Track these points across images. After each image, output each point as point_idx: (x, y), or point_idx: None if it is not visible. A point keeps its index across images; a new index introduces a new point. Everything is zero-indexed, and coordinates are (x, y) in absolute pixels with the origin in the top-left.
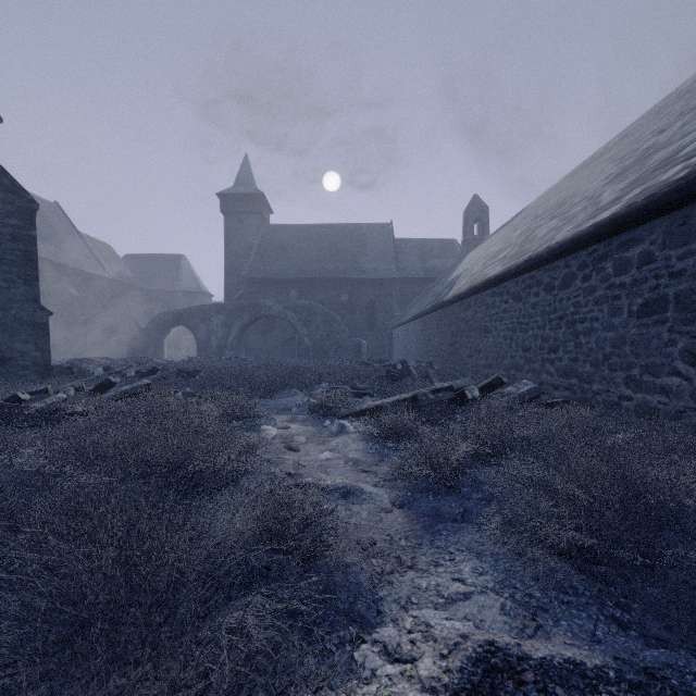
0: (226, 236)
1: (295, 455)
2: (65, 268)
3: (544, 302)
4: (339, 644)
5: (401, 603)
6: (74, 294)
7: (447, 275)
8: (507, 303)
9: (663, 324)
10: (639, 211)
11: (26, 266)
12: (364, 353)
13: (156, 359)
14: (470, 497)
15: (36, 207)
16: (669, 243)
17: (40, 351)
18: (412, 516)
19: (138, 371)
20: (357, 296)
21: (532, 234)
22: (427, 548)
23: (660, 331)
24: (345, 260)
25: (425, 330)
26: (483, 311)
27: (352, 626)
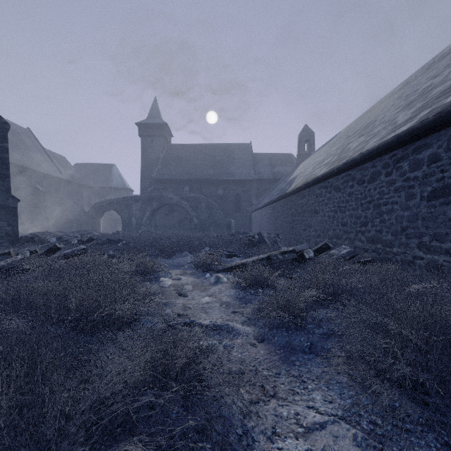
0: (142, 151)
1: (184, 299)
2: (34, 171)
3: (357, 192)
4: None
5: (267, 433)
6: (40, 189)
7: (287, 177)
8: (330, 193)
9: (448, 205)
10: (430, 124)
11: (1, 168)
12: (233, 228)
13: (94, 232)
14: (313, 332)
15: (8, 127)
16: None
17: (11, 226)
18: (271, 348)
19: (80, 240)
20: (228, 191)
21: (346, 147)
22: (285, 377)
23: (445, 209)
24: (220, 167)
25: (274, 212)
26: (313, 199)
27: None
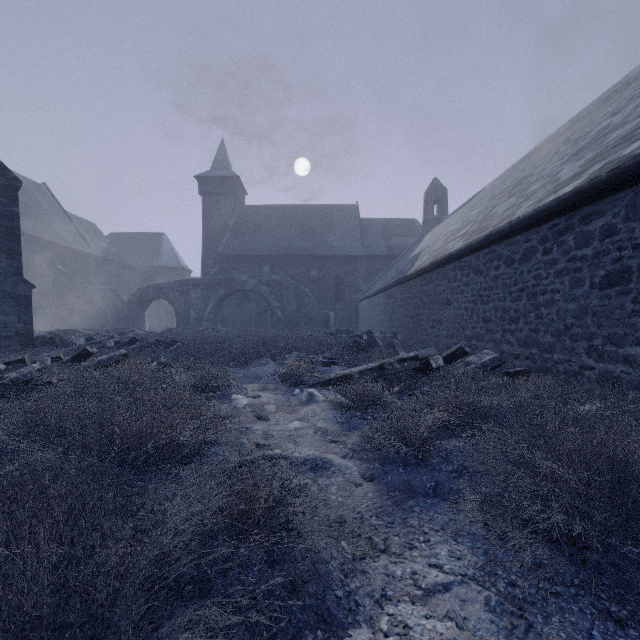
0: (204, 216)
1: (264, 424)
2: (52, 244)
3: (504, 275)
4: None
5: (375, 596)
6: (61, 269)
7: (409, 252)
8: (468, 277)
9: (627, 295)
10: (603, 184)
11: (9, 241)
12: (332, 325)
13: (137, 330)
14: (440, 469)
15: (19, 184)
16: (632, 215)
17: (23, 323)
18: (383, 490)
19: (118, 341)
20: (325, 271)
21: (491, 211)
22: (400, 527)
23: (623, 302)
24: (314, 238)
25: (389, 302)
26: (445, 284)
27: (321, 632)
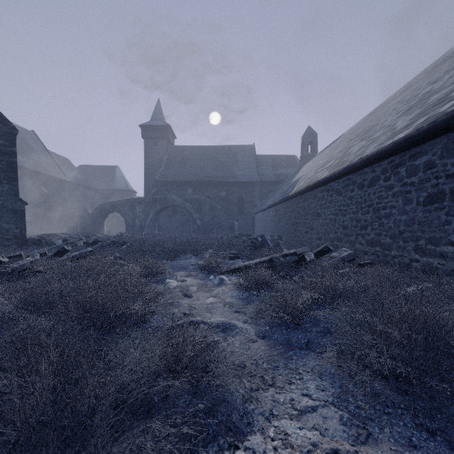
0: (145, 153)
1: (189, 300)
2: (39, 174)
3: (357, 196)
4: (219, 451)
5: (265, 415)
6: (44, 191)
7: (290, 179)
8: (332, 197)
9: (442, 210)
10: (425, 132)
11: (9, 172)
12: (236, 230)
13: (98, 234)
14: (311, 330)
15: (16, 132)
16: (446, 154)
17: (19, 229)
18: (271, 344)
19: (85, 242)
20: (231, 192)
21: (348, 151)
22: (283, 370)
23: (439, 214)
24: (223, 169)
25: (276, 215)
26: (315, 202)
27: (229, 437)
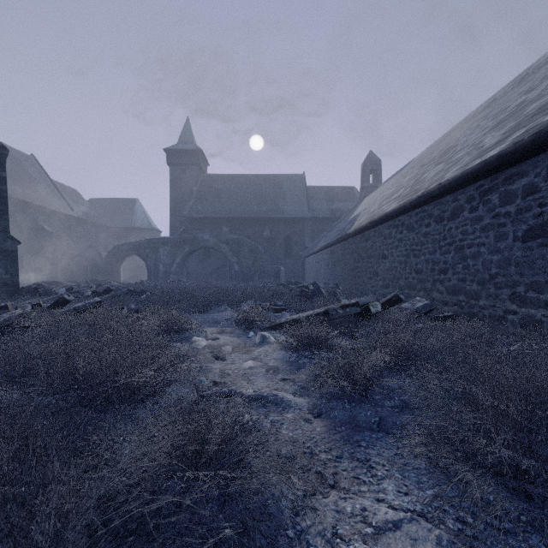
0: (171, 183)
1: (221, 363)
2: (39, 208)
3: (434, 232)
4: None
5: (327, 535)
6: (46, 229)
7: (348, 215)
8: (401, 234)
9: (547, 247)
10: (526, 147)
11: None
12: (282, 277)
13: (113, 282)
14: (383, 404)
15: (6, 152)
16: None
17: (10, 274)
18: (330, 425)
19: (94, 291)
20: (276, 231)
21: (421, 177)
22: (348, 462)
23: (544, 252)
24: (267, 203)
25: (332, 258)
26: (381, 241)
27: None
